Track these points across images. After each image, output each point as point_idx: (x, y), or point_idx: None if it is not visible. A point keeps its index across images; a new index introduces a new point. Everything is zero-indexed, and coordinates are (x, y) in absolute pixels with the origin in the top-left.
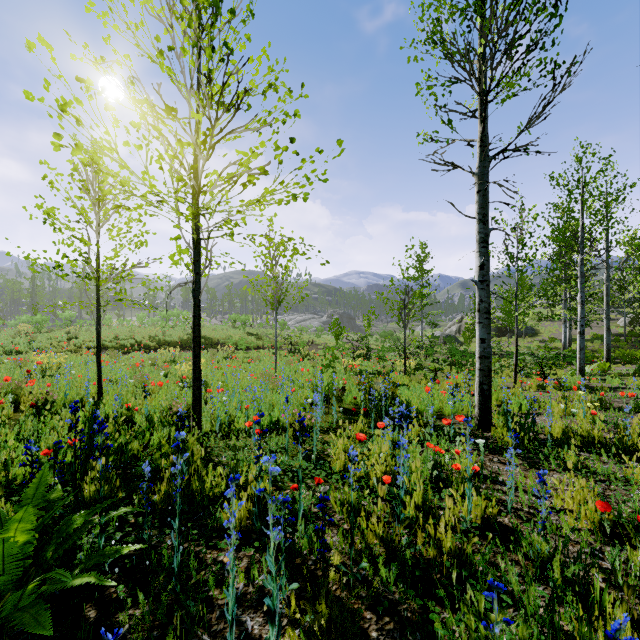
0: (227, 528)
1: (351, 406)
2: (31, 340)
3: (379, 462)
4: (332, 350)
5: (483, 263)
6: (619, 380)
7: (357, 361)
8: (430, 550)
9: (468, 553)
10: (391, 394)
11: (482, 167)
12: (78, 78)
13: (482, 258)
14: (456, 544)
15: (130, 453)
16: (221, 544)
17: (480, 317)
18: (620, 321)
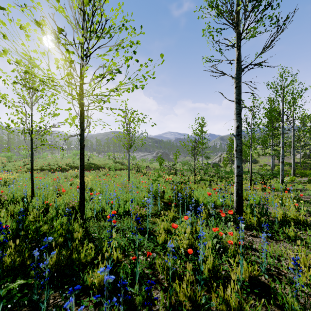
0: (91, 287)
1: (168, 200)
2: (4, 166)
3: (185, 239)
4: (158, 171)
5: (238, 125)
6: (301, 185)
7: (170, 176)
8: (220, 305)
9: (246, 309)
10: (189, 195)
11: (238, 74)
12: (1, 7)
13: (238, 122)
14: (235, 298)
15: (42, 232)
16: (84, 304)
17: (237, 154)
18: (297, 156)
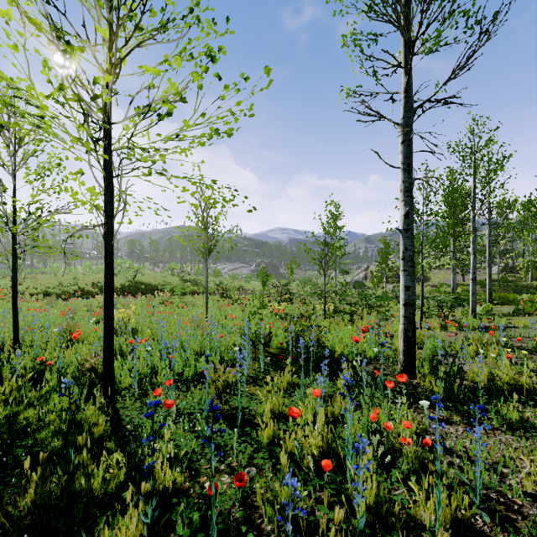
0: None
1: (277, 350)
2: None
3: (314, 435)
4: (259, 297)
5: (408, 212)
6: (505, 320)
7: (282, 306)
8: None
9: None
10: (317, 340)
11: (407, 117)
12: None
13: (407, 207)
14: None
15: (23, 423)
16: None
17: (405, 265)
18: (493, 269)
